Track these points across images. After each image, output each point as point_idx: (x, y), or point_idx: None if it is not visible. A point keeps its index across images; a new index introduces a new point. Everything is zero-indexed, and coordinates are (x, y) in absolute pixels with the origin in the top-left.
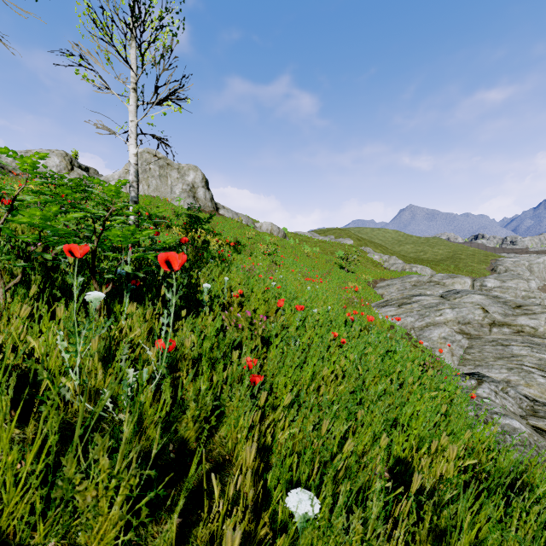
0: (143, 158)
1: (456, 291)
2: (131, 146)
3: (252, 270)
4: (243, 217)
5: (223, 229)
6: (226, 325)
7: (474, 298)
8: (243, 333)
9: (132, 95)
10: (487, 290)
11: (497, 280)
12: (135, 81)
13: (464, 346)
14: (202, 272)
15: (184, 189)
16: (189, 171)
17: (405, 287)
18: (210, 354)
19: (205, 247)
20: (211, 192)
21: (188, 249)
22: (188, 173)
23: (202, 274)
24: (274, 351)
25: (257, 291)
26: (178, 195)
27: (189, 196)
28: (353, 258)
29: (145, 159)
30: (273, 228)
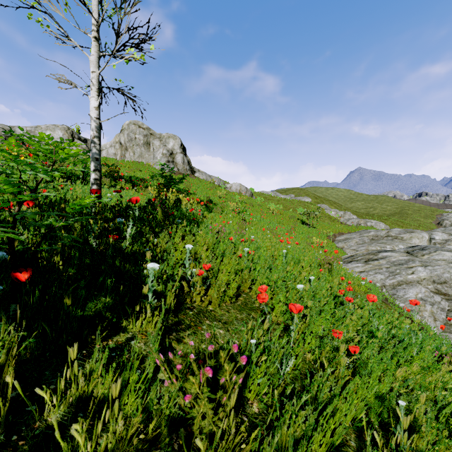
0: (130, 129)
1: (421, 247)
2: (92, 98)
3: (222, 233)
4: (215, 178)
5: (197, 189)
6: (182, 322)
7: (445, 255)
8: (194, 409)
9: (93, 44)
10: (441, 243)
11: (445, 233)
12: (96, 29)
13: (445, 309)
14: (161, 238)
15: (164, 155)
16: (169, 140)
17: (364, 241)
18: (124, 446)
19: (177, 206)
20: (187, 157)
21: (157, 208)
22: (168, 141)
23: (161, 240)
24: (255, 389)
25: (227, 260)
26: (159, 160)
27: (169, 161)
28: (315, 214)
29: (131, 130)
30: (241, 188)
